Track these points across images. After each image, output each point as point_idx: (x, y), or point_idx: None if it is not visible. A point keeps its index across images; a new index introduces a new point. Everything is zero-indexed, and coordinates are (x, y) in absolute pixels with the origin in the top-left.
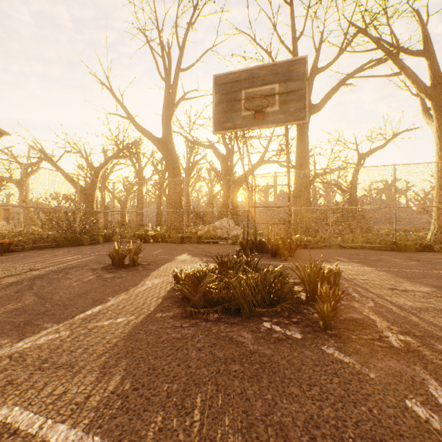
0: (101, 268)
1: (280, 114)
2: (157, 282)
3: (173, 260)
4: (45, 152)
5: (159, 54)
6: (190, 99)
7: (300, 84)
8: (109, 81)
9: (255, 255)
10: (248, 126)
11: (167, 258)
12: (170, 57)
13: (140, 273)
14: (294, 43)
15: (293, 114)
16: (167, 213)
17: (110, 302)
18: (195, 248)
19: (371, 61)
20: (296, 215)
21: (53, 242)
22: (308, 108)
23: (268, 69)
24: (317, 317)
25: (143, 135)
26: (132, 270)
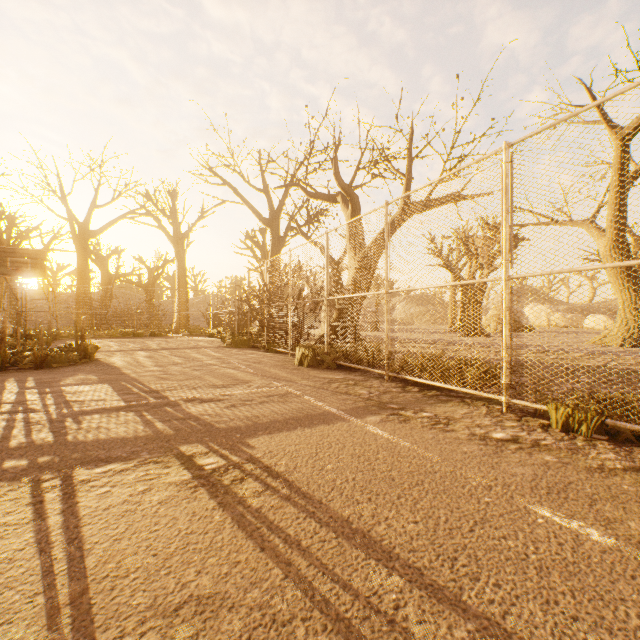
0: None
1: (32, 273)
2: None
3: None
4: None
5: None
6: None
7: (43, 262)
8: None
9: None
10: (13, 275)
11: None
12: None
13: None
14: (65, 198)
15: (39, 274)
16: None
17: None
18: None
19: (143, 207)
20: (78, 316)
21: None
22: (87, 234)
23: (26, 251)
24: None
25: None
26: None
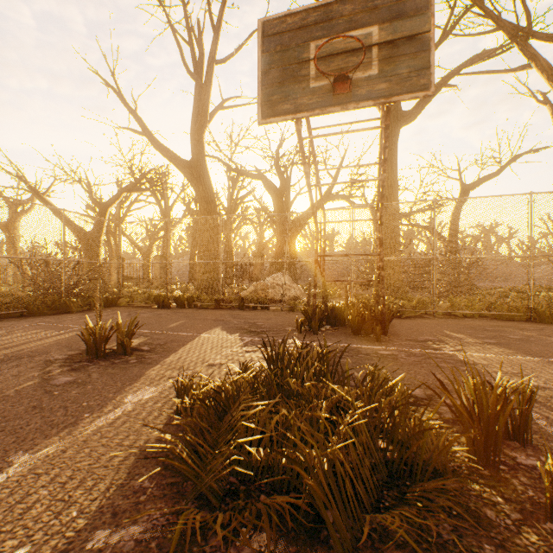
0: (64, 359)
1: (380, 83)
2: (148, 396)
3: (194, 340)
4: (24, 180)
5: (185, 39)
6: (231, 107)
7: (419, 23)
8: (116, 80)
9: (327, 330)
10: (322, 106)
11: (186, 337)
12: (201, 46)
13: (126, 373)
14: None
15: (405, 81)
16: (198, 265)
17: (5, 472)
18: (234, 317)
19: (484, 51)
20: None
21: (24, 308)
22: (397, 117)
23: (359, 1)
24: (541, 549)
25: (164, 157)
26: (115, 364)
